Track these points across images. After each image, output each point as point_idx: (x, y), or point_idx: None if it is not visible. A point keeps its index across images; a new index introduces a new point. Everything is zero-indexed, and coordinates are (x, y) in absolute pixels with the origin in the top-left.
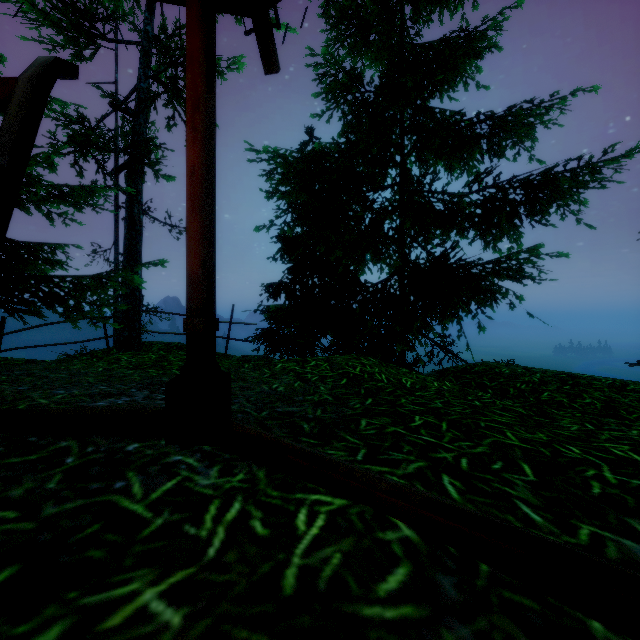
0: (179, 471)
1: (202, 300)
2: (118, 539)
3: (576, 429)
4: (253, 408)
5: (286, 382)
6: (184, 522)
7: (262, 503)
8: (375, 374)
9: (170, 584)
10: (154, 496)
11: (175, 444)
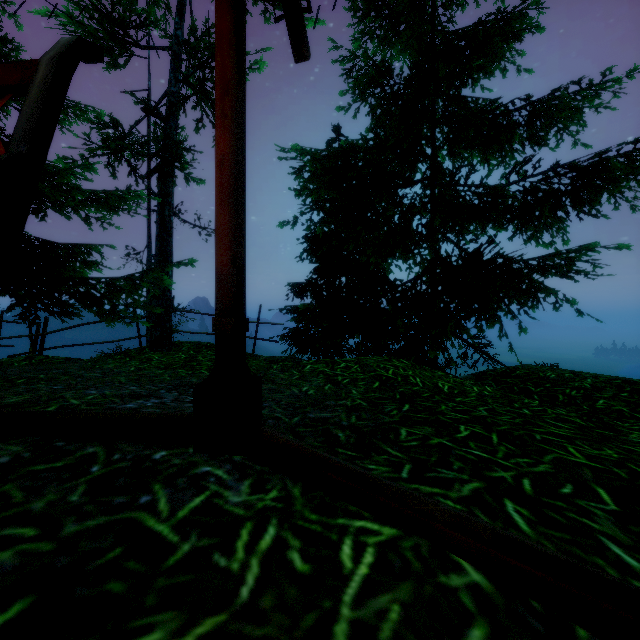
0: (208, 485)
1: (232, 298)
2: (140, 568)
3: None
4: (284, 413)
5: (316, 385)
6: (213, 550)
7: (300, 529)
8: (409, 377)
9: (197, 636)
10: (181, 514)
11: (204, 453)
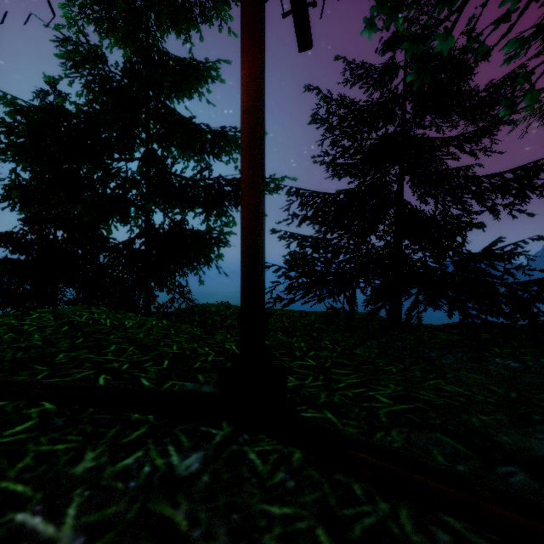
0: None
1: None
2: None
3: (220, 338)
4: None
5: None
6: None
7: None
8: (101, 320)
9: None
10: None
11: None
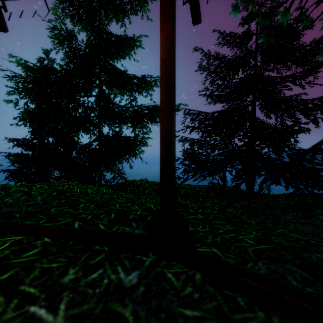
0: None
1: None
2: None
3: (143, 201)
4: None
5: (15, 197)
6: None
7: None
8: (74, 189)
9: None
10: None
11: None
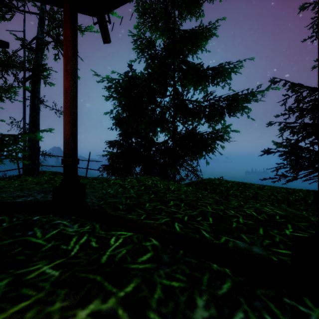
0: (59, 226)
1: (71, 150)
2: (31, 252)
3: (236, 204)
4: (97, 200)
5: (115, 189)
6: (61, 244)
7: (96, 236)
8: (158, 184)
9: (54, 264)
10: (47, 236)
11: (57, 216)
